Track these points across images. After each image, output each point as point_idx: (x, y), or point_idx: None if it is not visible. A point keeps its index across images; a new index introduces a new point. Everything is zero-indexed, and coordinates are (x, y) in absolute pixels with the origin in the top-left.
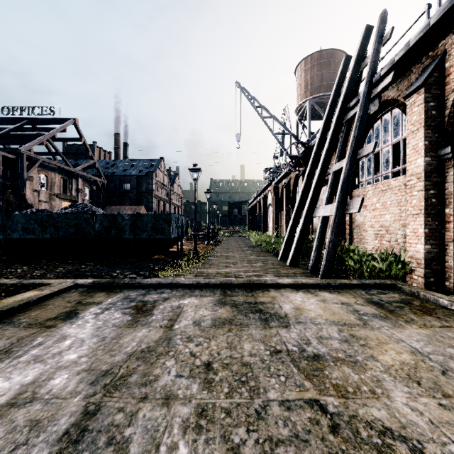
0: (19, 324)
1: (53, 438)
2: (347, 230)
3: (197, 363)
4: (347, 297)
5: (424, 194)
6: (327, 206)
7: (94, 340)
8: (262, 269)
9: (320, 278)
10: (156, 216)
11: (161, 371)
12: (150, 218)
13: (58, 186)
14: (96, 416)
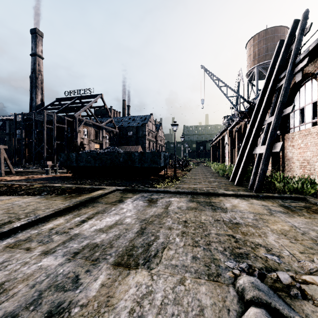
0: (102, 203)
1: (134, 232)
2: (281, 162)
3: (180, 220)
4: (267, 203)
5: None
6: (262, 147)
7: (135, 210)
8: (217, 186)
9: (254, 192)
10: (153, 153)
11: (166, 221)
12: (149, 155)
13: (93, 135)
14: (145, 229)
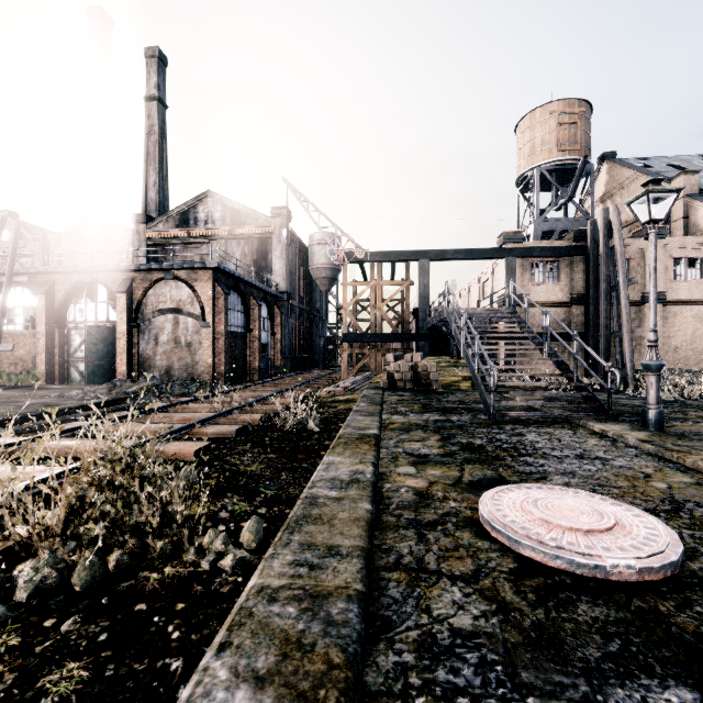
0: None
1: None
2: None
3: None
4: (14, 390)
5: (46, 343)
6: None
7: None
8: None
9: None
10: None
11: None
12: None
13: None
14: None
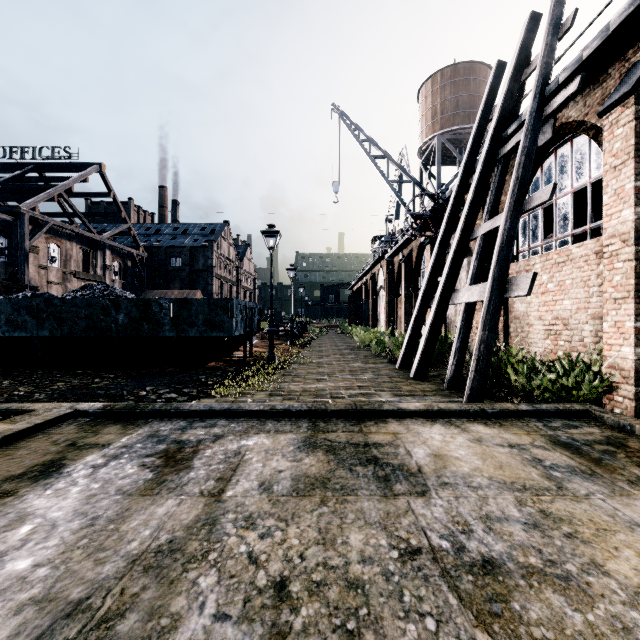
0: None
1: None
2: (501, 324)
3: (260, 582)
4: (515, 434)
5: (635, 266)
6: (473, 287)
7: (75, 525)
8: (373, 385)
9: (467, 400)
10: (211, 302)
11: (186, 603)
12: (202, 306)
13: (76, 261)
14: None
